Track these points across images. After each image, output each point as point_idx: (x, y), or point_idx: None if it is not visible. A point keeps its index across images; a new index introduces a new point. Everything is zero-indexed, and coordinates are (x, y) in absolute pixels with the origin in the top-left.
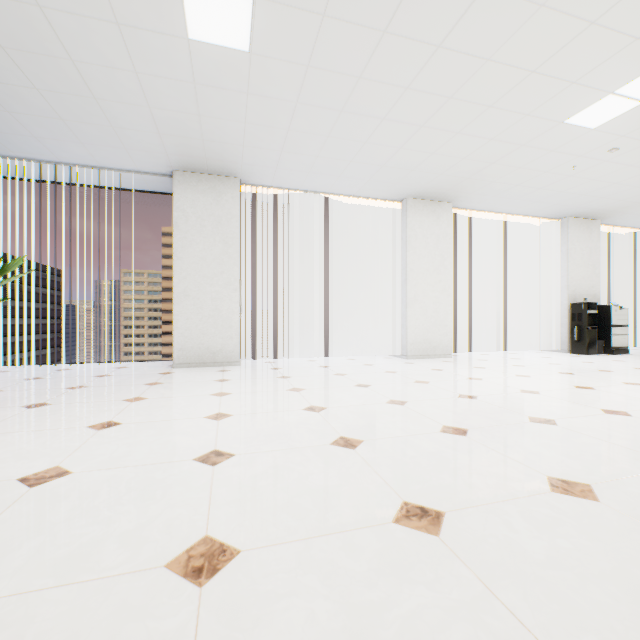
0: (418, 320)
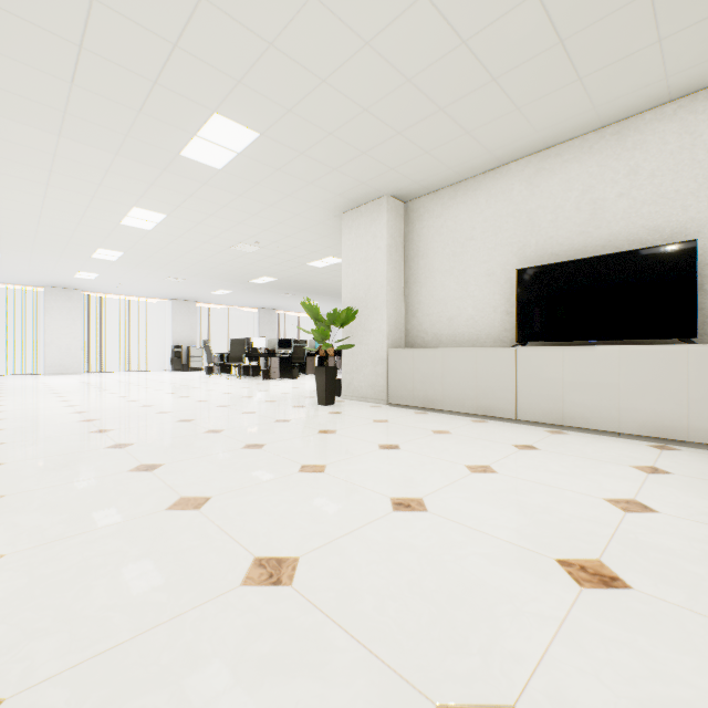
0: (55, 354)
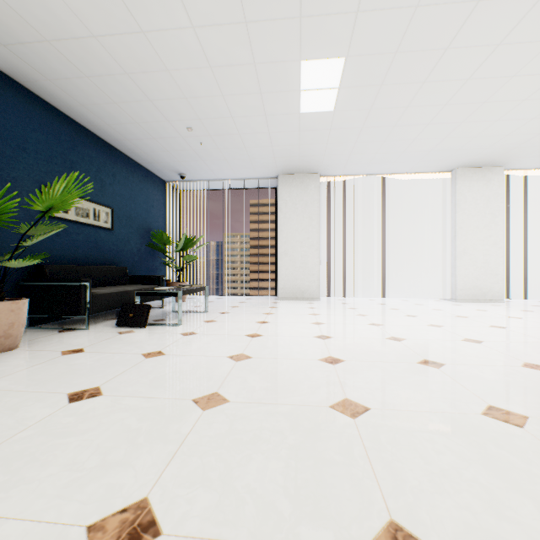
0: (467, 270)
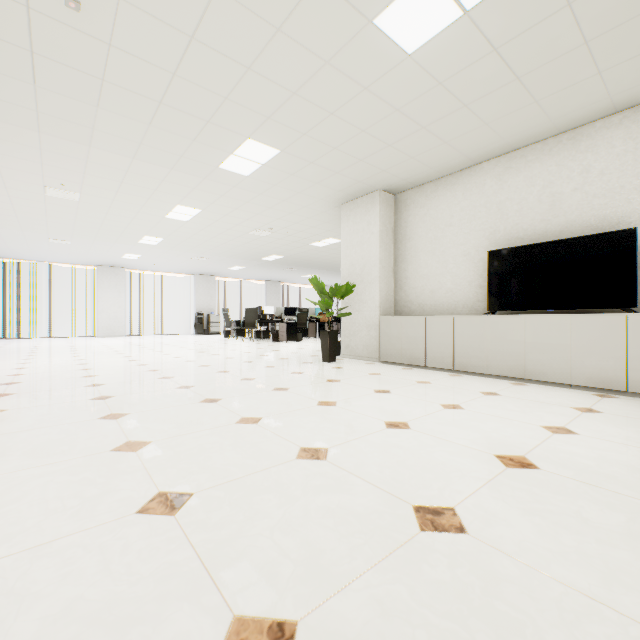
0: (105, 320)
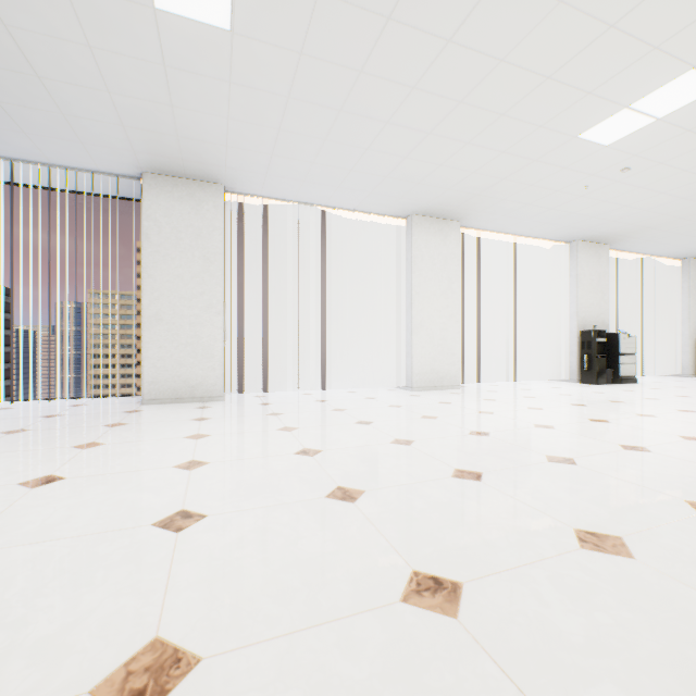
0: (424, 348)
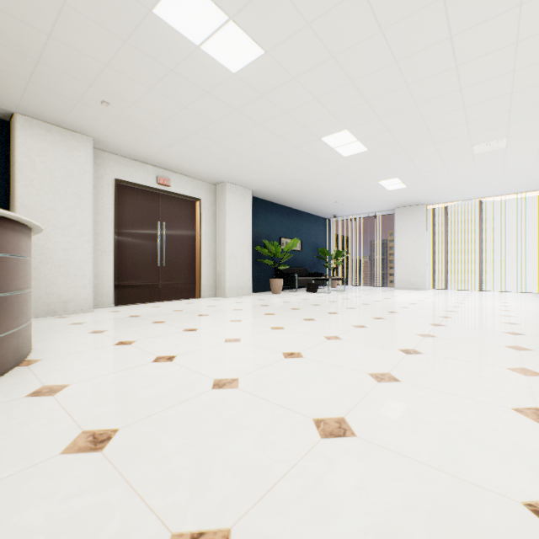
0: None
